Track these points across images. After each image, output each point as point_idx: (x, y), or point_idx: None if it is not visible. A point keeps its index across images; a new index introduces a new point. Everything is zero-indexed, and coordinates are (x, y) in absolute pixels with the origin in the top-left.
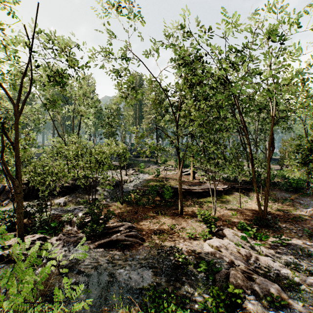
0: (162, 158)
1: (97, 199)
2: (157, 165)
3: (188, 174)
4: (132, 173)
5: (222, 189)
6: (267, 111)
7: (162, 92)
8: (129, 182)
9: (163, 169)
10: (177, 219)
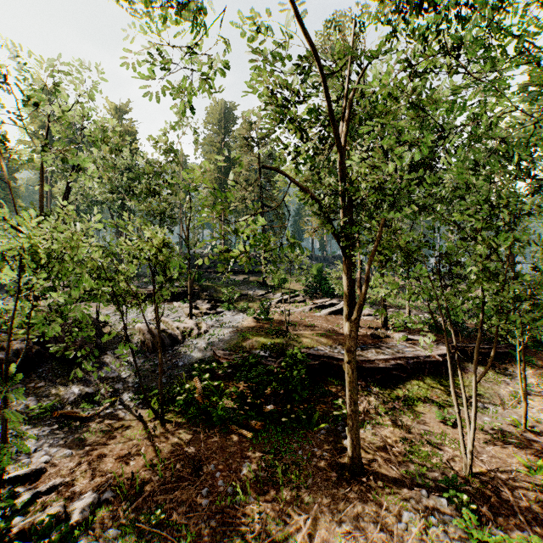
0: (278, 275)
1: (91, 396)
2: (264, 289)
3: (337, 312)
4: (206, 311)
5: (440, 358)
6: (533, 162)
7: (281, 84)
8: (197, 336)
9: (278, 300)
10: (349, 507)
